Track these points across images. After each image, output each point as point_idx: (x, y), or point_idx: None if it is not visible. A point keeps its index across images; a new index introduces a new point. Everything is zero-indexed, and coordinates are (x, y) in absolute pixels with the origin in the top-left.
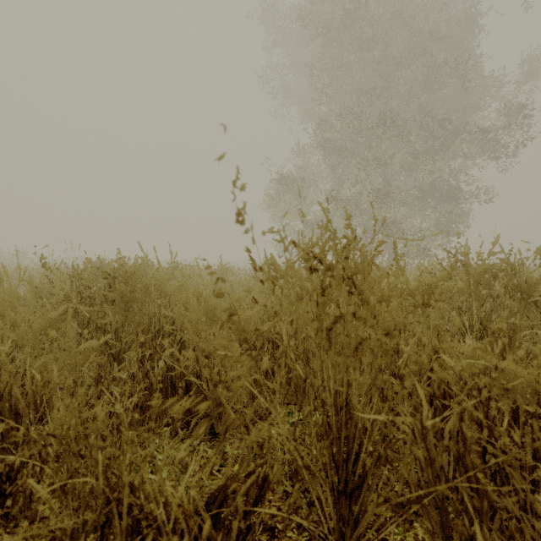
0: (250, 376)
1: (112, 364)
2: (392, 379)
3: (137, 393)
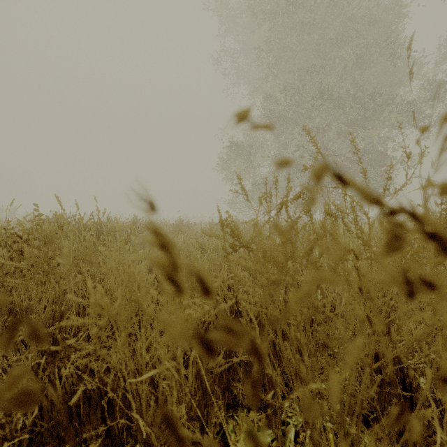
0: (197, 387)
1: (20, 353)
2: (438, 429)
3: (19, 428)
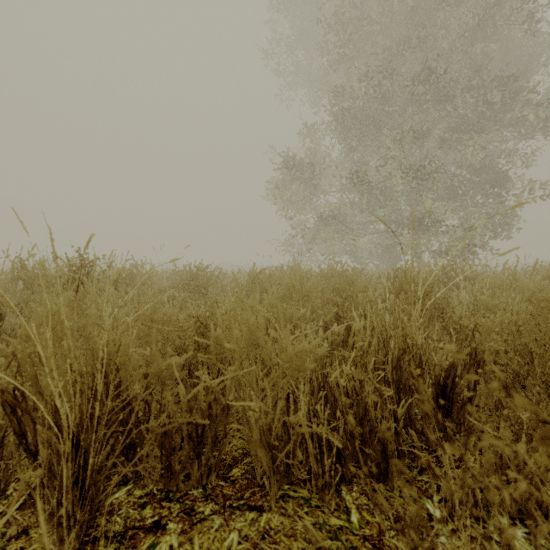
0: None
1: None
2: None
3: None
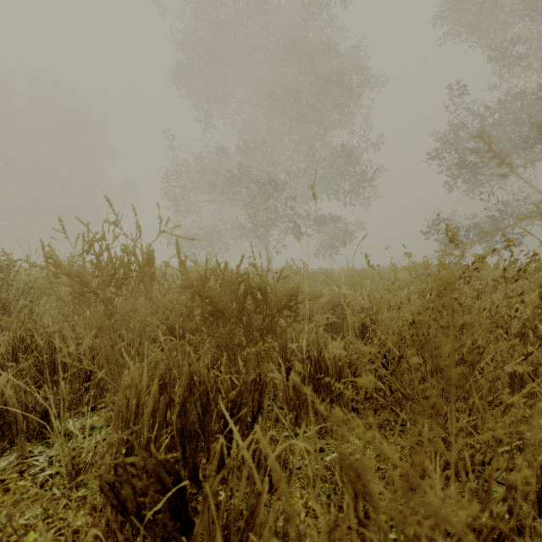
0: None
1: None
2: None
3: None
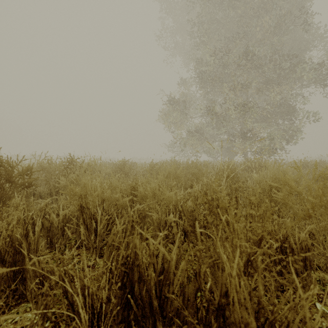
0: None
1: None
2: None
3: None
